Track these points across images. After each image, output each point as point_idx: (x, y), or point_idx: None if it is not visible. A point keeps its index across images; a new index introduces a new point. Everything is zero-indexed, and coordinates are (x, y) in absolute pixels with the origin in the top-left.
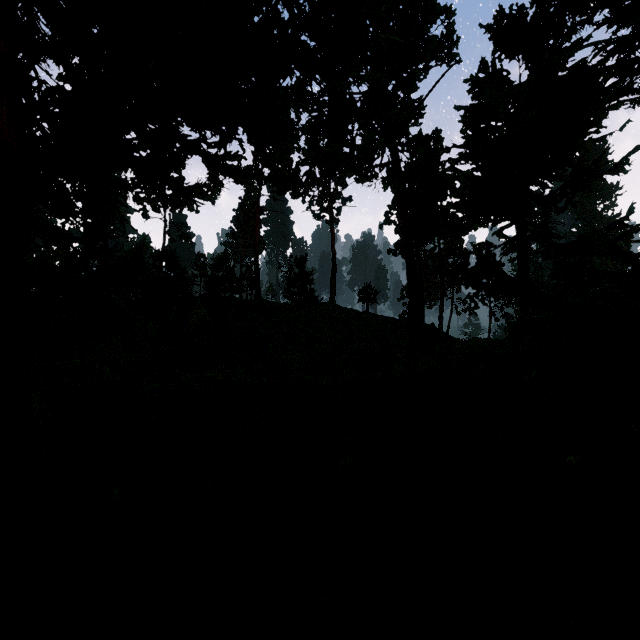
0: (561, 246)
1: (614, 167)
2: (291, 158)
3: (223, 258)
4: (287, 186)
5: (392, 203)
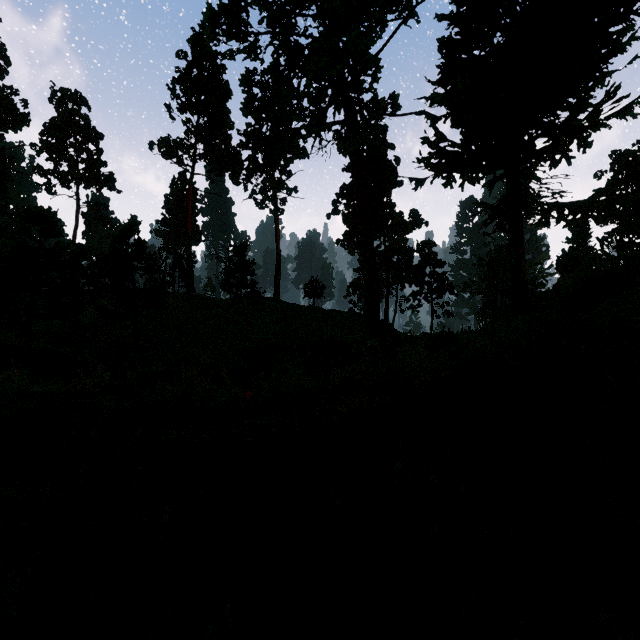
0: (564, 204)
1: (625, 107)
2: (230, 134)
3: (130, 227)
4: (225, 165)
5: (340, 191)
